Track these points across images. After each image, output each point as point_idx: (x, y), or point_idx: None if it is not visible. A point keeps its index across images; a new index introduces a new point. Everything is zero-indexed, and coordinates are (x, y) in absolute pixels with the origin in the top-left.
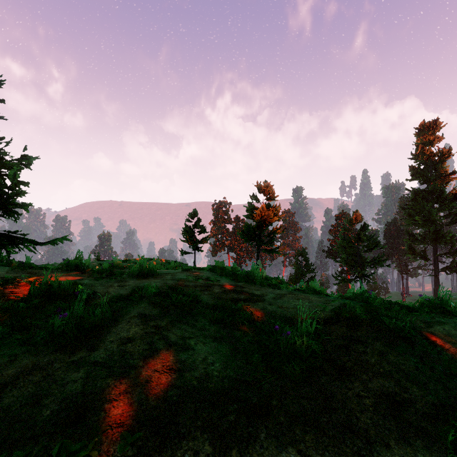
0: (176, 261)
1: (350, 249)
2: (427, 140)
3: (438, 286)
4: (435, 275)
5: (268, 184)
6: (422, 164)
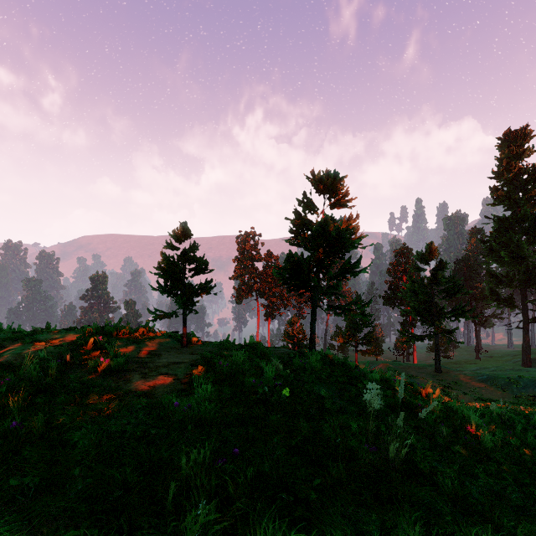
0: (151, 330)
1: (422, 295)
2: (514, 153)
3: (528, 342)
4: (525, 328)
5: (334, 174)
6: (507, 184)
